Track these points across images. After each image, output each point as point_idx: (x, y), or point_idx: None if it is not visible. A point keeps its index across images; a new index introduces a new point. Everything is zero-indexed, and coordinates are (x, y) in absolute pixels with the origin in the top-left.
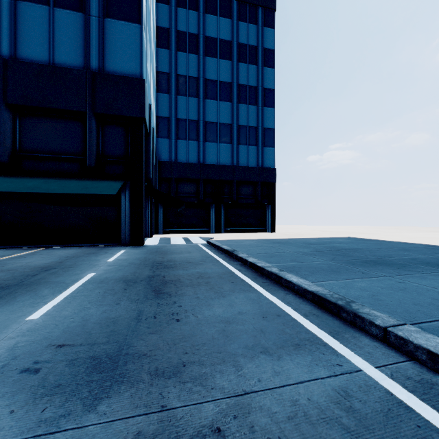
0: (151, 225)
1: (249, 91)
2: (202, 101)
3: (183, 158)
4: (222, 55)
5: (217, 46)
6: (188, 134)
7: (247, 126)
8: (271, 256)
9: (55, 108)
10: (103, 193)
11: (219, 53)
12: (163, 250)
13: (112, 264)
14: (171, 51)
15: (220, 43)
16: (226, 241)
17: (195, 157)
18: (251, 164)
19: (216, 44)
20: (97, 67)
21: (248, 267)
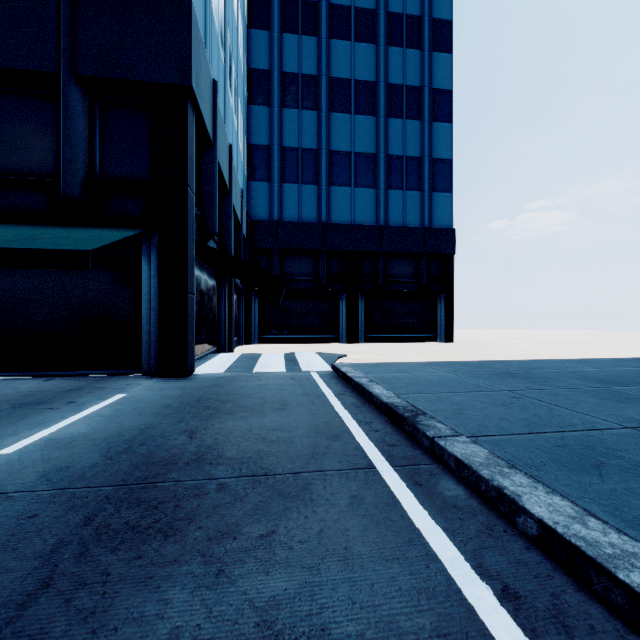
0: (230, 329)
1: (406, 95)
2: (325, 115)
3: (292, 215)
4: (359, 35)
5: (350, 20)
6: (301, 173)
7: (403, 157)
8: (584, 456)
9: None
10: (58, 248)
11: (355, 31)
12: (221, 393)
13: None
14: (273, 33)
15: (356, 15)
16: (376, 366)
17: (313, 212)
18: (410, 222)
19: (349, 17)
20: None
21: (539, 557)
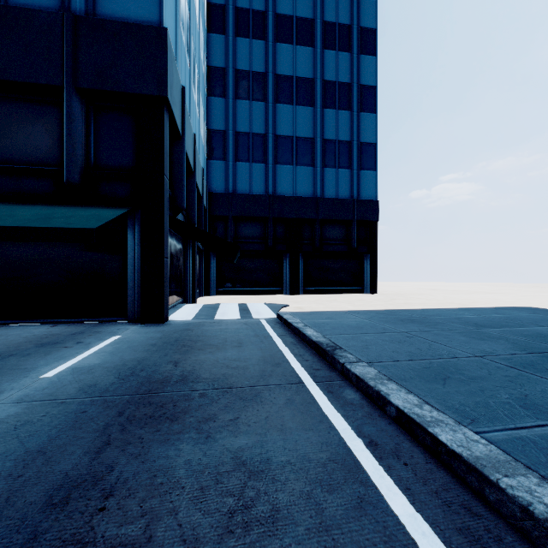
0: (193, 284)
1: (339, 90)
2: (272, 106)
3: (244, 188)
4: (300, 39)
5: (292, 27)
6: (251, 153)
7: (336, 140)
8: (439, 374)
9: (7, 79)
10: (70, 226)
11: (296, 36)
12: (192, 335)
13: (35, 391)
14: (228, 37)
15: (297, 23)
16: (311, 314)
17: (262, 186)
18: (342, 195)
19: (291, 25)
20: (82, 8)
21: (395, 427)
